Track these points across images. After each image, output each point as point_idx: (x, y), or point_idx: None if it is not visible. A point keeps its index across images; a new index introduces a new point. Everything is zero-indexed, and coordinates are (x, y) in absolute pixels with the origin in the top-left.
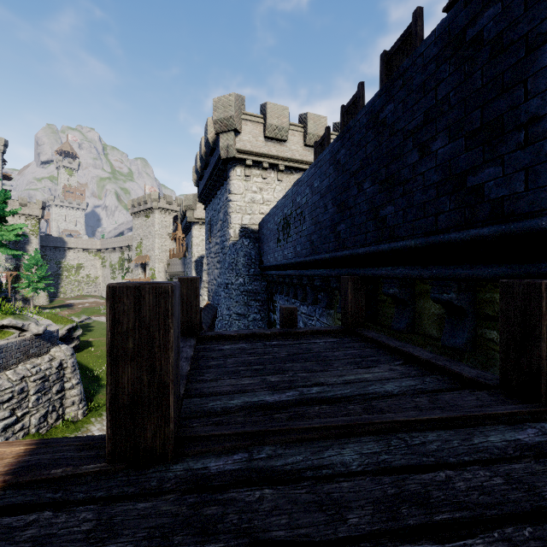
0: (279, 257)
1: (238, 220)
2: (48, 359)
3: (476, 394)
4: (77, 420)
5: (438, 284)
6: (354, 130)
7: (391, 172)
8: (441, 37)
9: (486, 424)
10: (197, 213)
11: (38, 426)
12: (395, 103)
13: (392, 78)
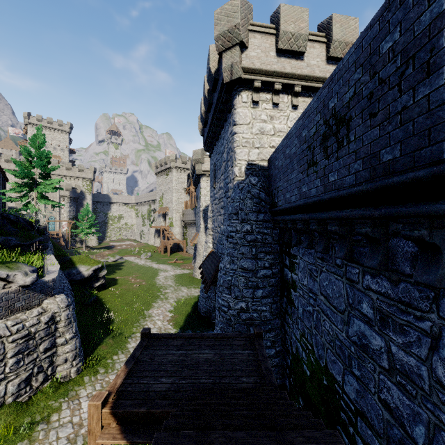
0: (312, 191)
1: (244, 155)
2: (37, 313)
3: None
4: (69, 380)
5: None
6: None
7: None
8: None
9: None
10: (204, 166)
11: (16, 394)
12: None
13: None
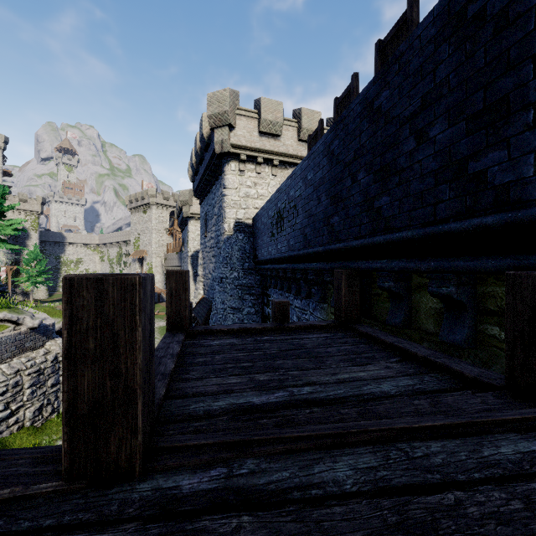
0: (272, 251)
1: (233, 214)
2: (43, 352)
3: (480, 396)
4: None
5: (437, 277)
6: (348, 120)
7: (386, 161)
8: (440, 16)
9: (495, 432)
10: (192, 208)
11: (32, 420)
12: (390, 90)
13: (388, 63)
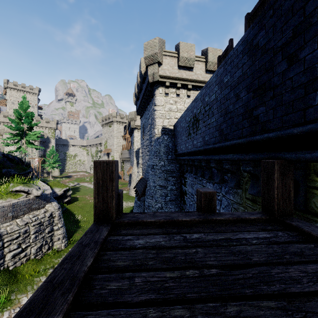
0: (189, 146)
1: (160, 122)
2: (43, 211)
3: None
4: (61, 250)
5: None
6: (281, 0)
7: None
8: None
9: None
10: (136, 122)
11: (35, 254)
12: None
13: None
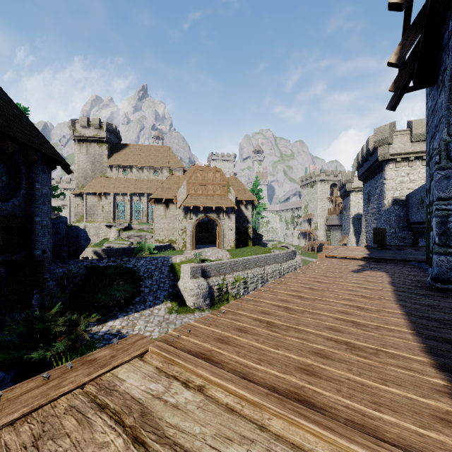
0: (418, 218)
1: (391, 194)
2: (295, 261)
3: None
4: None
5: None
6: None
7: None
8: None
9: None
10: (353, 184)
11: None
12: None
13: None
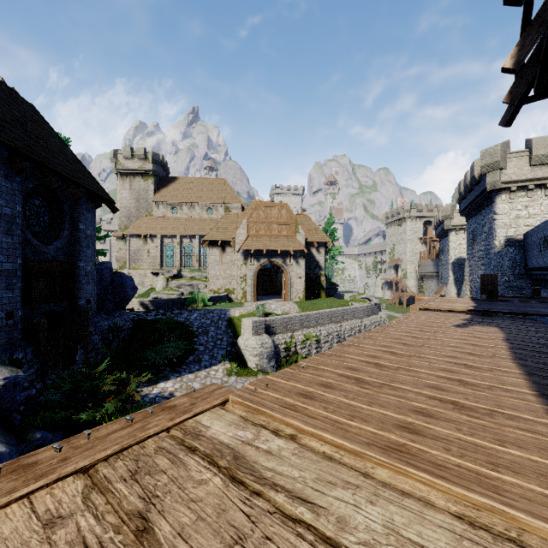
0: (540, 262)
1: (503, 233)
2: (379, 316)
3: None
4: None
5: None
6: None
7: None
8: None
9: None
10: (453, 221)
11: None
12: None
13: None
